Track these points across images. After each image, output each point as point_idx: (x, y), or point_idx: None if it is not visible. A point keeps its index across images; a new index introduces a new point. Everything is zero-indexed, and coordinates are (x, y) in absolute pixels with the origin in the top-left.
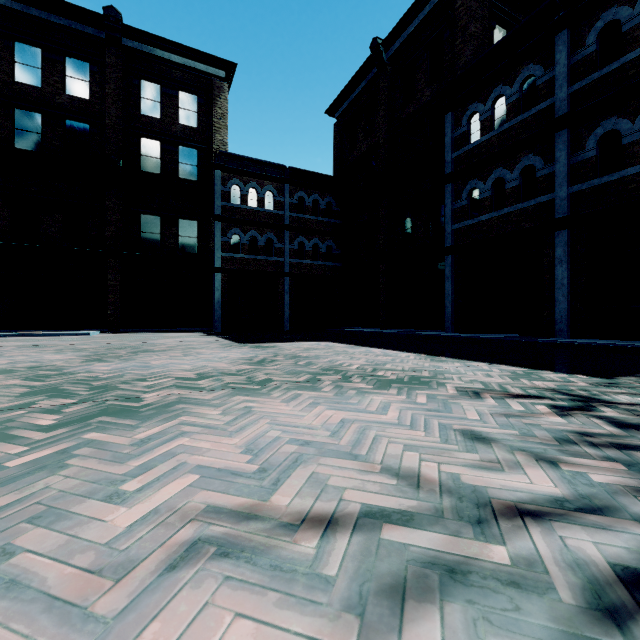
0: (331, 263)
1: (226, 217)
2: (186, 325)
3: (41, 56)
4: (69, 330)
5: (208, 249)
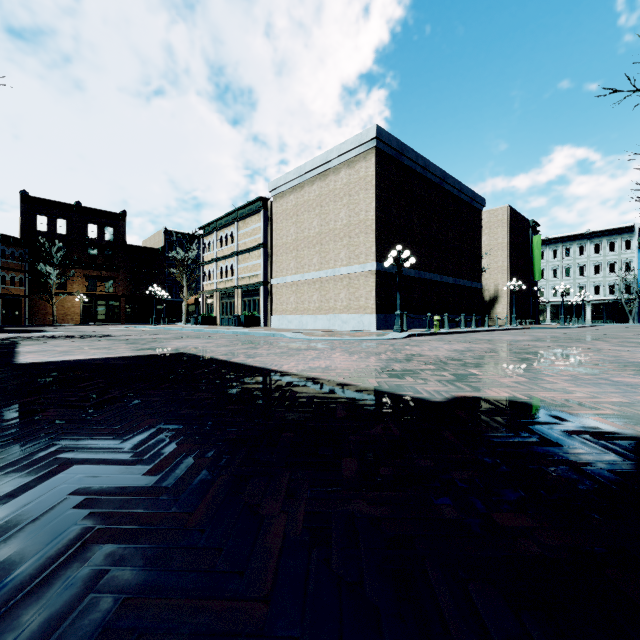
0: None
1: None
2: None
3: None
4: None
5: None
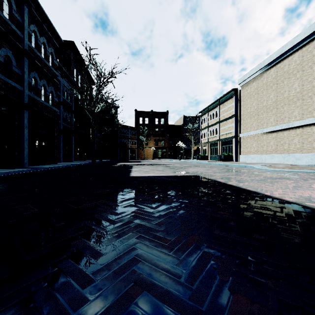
0: None
1: None
2: None
3: None
4: None
5: None
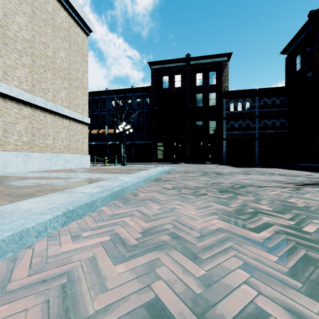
0: (283, 130)
1: (228, 117)
2: (211, 161)
3: (168, 78)
4: (175, 162)
5: (220, 131)
